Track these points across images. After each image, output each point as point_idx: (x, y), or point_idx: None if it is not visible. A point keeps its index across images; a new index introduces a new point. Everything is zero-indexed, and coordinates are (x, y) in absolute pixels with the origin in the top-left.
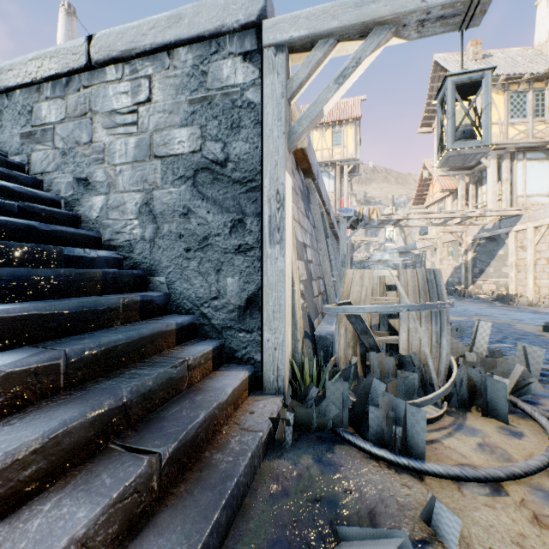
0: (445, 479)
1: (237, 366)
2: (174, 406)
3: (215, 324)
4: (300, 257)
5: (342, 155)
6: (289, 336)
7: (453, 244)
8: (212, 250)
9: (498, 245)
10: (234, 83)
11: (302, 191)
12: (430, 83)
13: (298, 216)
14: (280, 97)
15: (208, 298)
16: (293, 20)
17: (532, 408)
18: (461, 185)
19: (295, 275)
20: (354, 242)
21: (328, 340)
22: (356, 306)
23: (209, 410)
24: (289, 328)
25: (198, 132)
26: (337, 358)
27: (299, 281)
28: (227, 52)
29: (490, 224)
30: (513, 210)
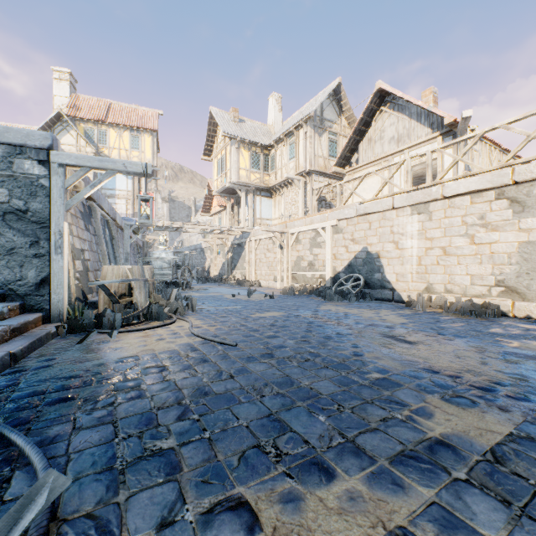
0: (126, 332)
1: (35, 313)
2: (6, 321)
3: (20, 294)
4: (78, 258)
5: (141, 159)
6: (67, 297)
7: (222, 246)
8: (17, 256)
9: (242, 249)
10: (33, 173)
11: (83, 213)
12: (208, 125)
13: (78, 232)
14: (61, 187)
15: (15, 280)
16: (69, 156)
17: (175, 316)
18: (229, 205)
19: (71, 268)
20: (151, 239)
21: (96, 304)
22: (101, 281)
23: (25, 321)
24: (67, 293)
25: (7, 192)
26: (99, 310)
27: (76, 272)
28: (28, 156)
29: (238, 235)
30: (247, 228)
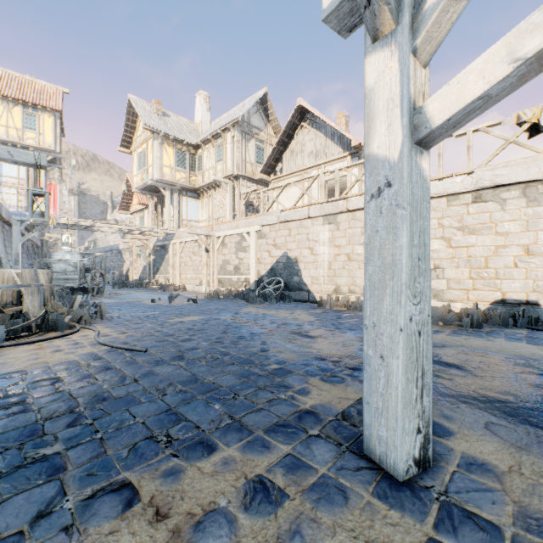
0: (12, 346)
1: None
2: None
3: None
4: None
5: (38, 142)
6: None
7: (143, 248)
8: None
9: (166, 252)
10: None
11: None
12: (127, 114)
13: None
14: None
15: None
16: None
17: (79, 325)
18: (152, 203)
19: None
20: (52, 238)
21: None
22: None
23: None
24: None
25: None
26: None
27: None
28: None
29: (162, 237)
30: (171, 230)
